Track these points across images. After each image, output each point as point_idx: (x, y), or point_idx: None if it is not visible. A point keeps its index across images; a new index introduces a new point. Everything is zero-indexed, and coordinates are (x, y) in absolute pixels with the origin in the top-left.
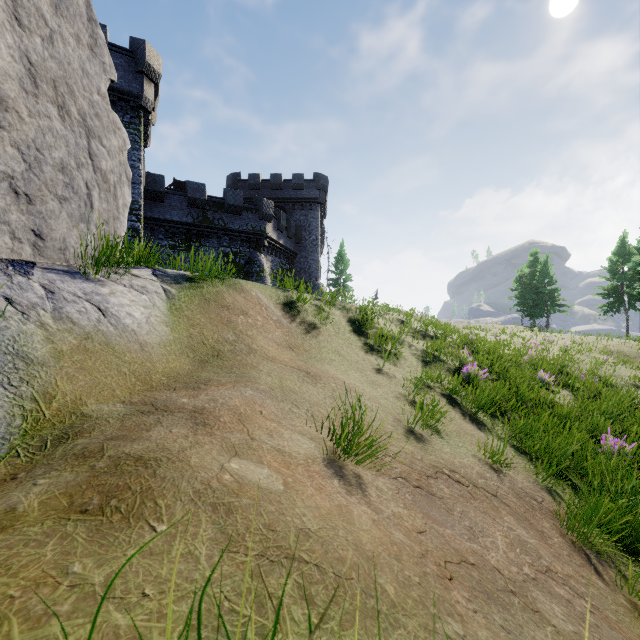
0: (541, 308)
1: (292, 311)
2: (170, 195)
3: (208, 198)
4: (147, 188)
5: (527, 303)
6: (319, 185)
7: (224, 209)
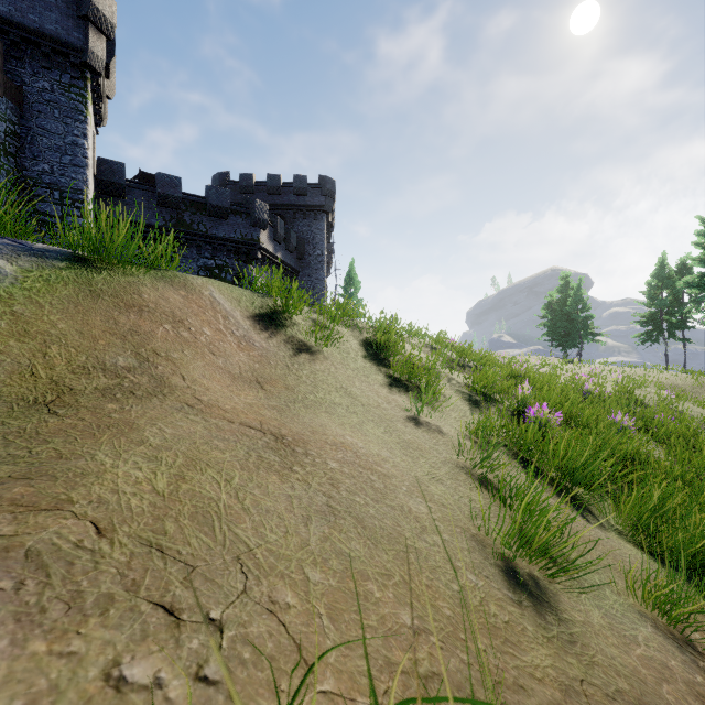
0: (574, 337)
1: (273, 324)
2: (133, 189)
3: (184, 196)
4: (101, 178)
5: (558, 332)
6: (325, 190)
7: (205, 211)
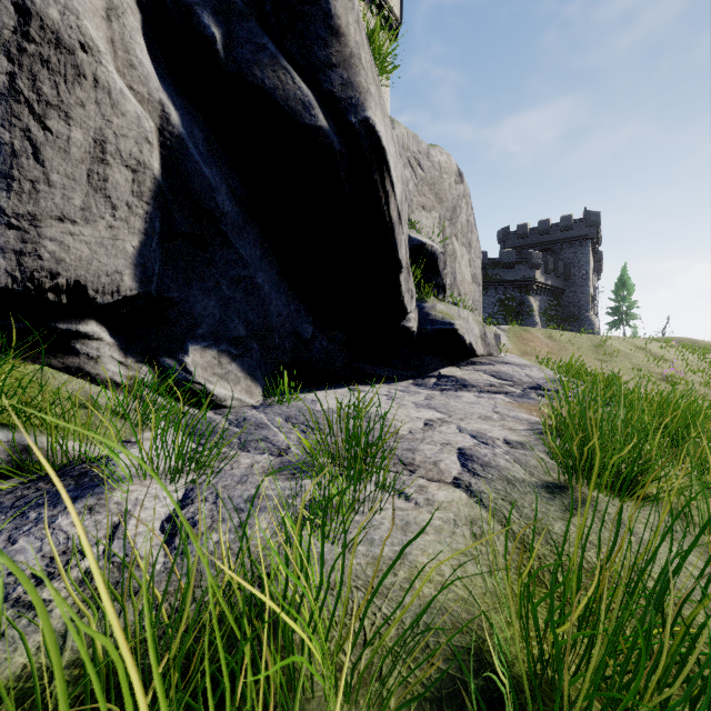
0: None
1: (554, 340)
2: None
3: (488, 260)
4: None
5: None
6: (589, 222)
7: (500, 266)
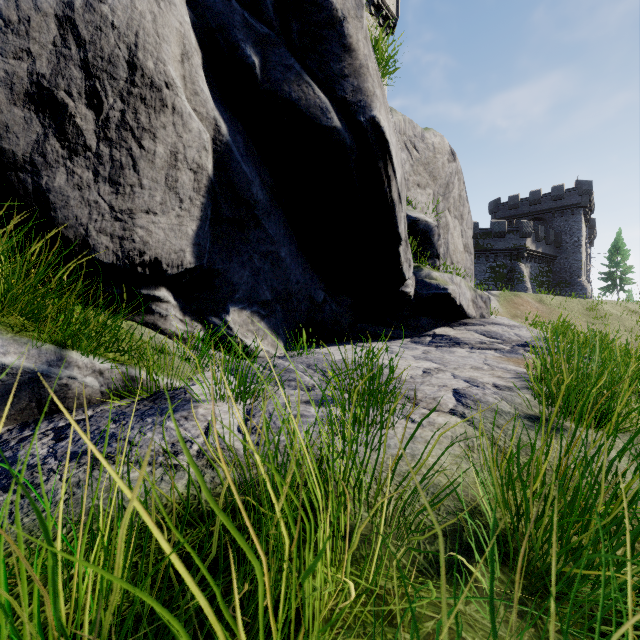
0: None
1: (544, 304)
2: None
3: (479, 231)
4: None
5: None
6: (581, 191)
7: (491, 236)
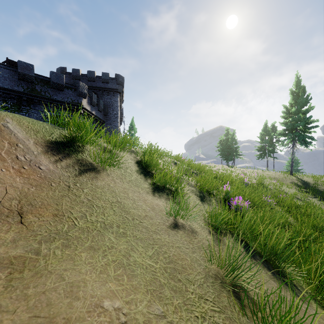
0: (231, 156)
1: (66, 150)
2: (2, 68)
3: (36, 76)
4: None
5: (225, 153)
6: (118, 81)
7: (49, 85)
